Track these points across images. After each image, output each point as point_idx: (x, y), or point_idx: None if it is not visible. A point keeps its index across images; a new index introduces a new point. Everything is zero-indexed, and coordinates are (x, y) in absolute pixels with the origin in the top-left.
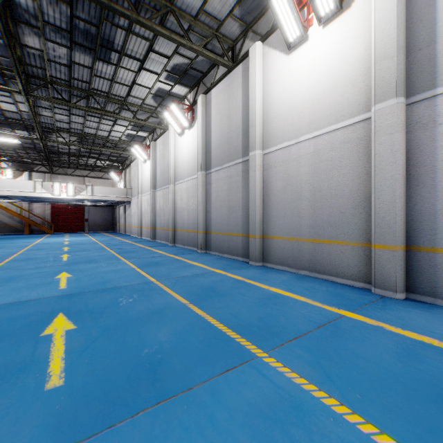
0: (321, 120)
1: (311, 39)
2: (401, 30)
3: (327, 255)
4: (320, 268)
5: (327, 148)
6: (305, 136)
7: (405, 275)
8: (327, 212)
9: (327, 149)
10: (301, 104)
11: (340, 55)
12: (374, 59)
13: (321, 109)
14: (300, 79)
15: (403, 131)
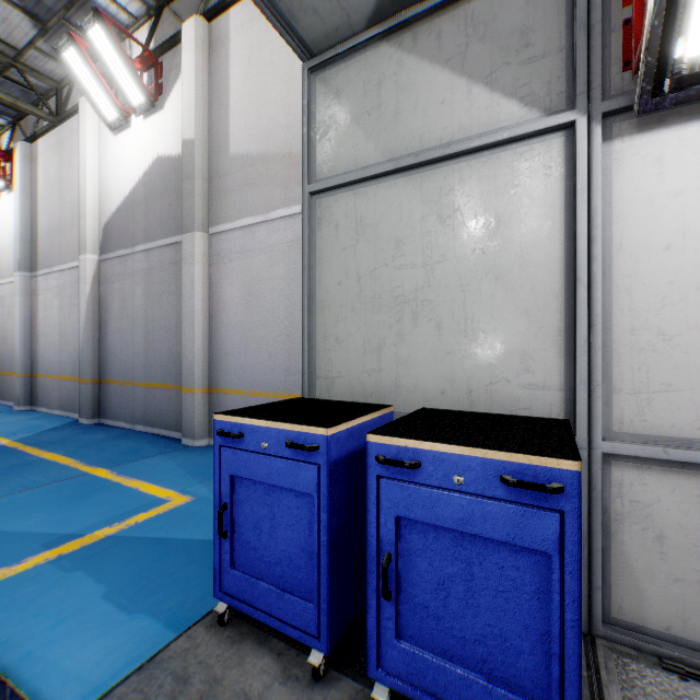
0: (8, 271)
1: (5, 198)
2: (24, 226)
3: (10, 384)
4: (8, 396)
5: (10, 295)
6: (2, 281)
7: (31, 394)
8: (10, 348)
9: (10, 297)
10: (1, 252)
11: (15, 223)
12: (16, 240)
13: (8, 261)
14: (0, 229)
15: (28, 295)
